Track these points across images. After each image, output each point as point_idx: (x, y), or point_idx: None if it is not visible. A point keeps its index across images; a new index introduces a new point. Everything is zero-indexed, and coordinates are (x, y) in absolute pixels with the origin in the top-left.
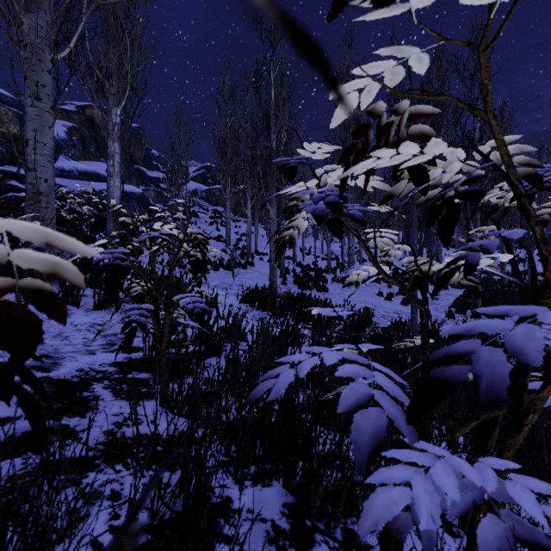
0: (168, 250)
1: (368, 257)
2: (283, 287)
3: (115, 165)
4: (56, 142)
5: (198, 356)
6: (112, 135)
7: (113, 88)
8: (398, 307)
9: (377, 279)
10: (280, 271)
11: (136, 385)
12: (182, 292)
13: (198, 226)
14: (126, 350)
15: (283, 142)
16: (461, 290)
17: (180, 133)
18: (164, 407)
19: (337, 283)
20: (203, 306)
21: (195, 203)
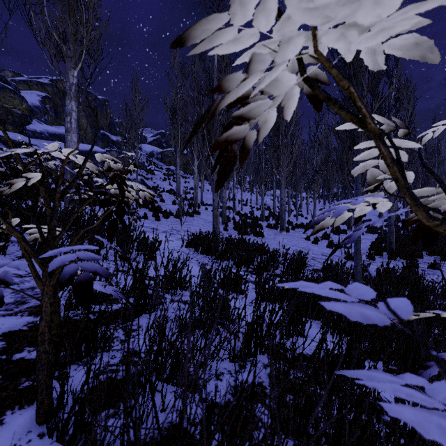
0: None
1: (294, 208)
2: (225, 232)
3: (72, 122)
4: (30, 108)
5: (124, 317)
6: (69, 94)
7: (70, 51)
8: (324, 250)
9: (355, 223)
10: (222, 219)
11: (18, 374)
12: (71, 243)
13: (153, 182)
14: (35, 311)
15: None
16: (374, 235)
17: (135, 99)
18: (42, 423)
19: (271, 229)
20: (94, 268)
21: (152, 163)
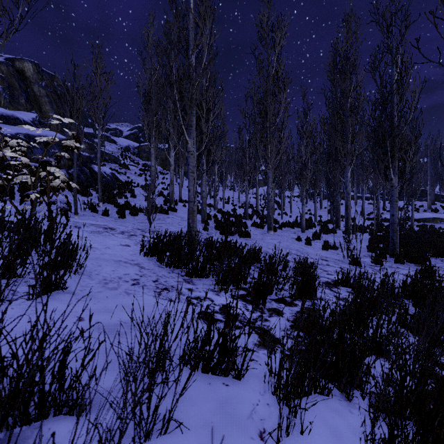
0: (87, 194)
1: (277, 206)
2: (205, 232)
3: None
4: None
5: None
6: None
7: None
8: (321, 253)
9: None
10: (201, 216)
11: None
12: None
13: (127, 176)
14: None
15: (204, 59)
16: (364, 234)
17: (96, 72)
18: None
19: (256, 228)
20: None
21: (127, 157)
